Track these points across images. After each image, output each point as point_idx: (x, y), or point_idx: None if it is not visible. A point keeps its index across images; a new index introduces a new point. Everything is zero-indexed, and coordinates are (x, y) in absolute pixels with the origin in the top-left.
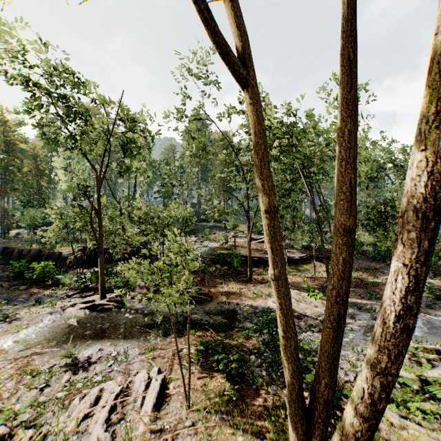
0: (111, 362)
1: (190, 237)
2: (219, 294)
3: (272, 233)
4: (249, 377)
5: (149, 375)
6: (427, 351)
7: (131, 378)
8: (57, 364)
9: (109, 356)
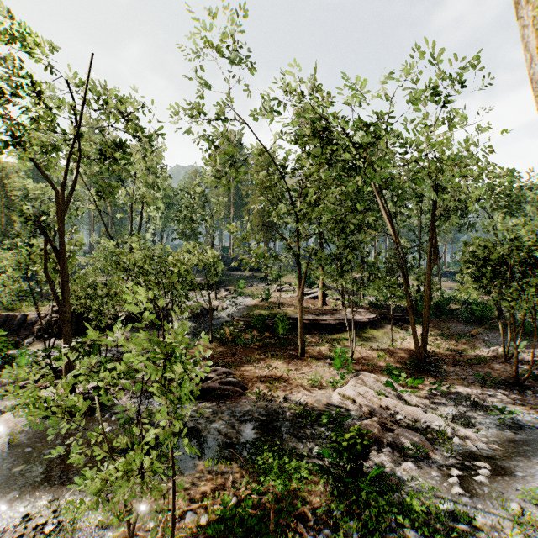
0: None
1: (219, 291)
2: (257, 380)
3: None
4: None
5: None
6: None
7: None
8: None
9: (39, 535)
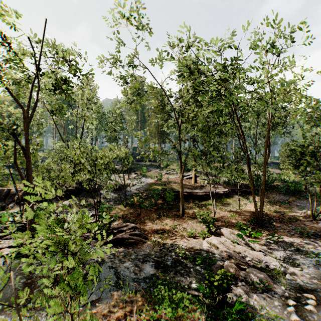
0: None
1: (130, 174)
2: (153, 232)
3: None
4: None
5: None
6: None
7: None
8: None
9: None
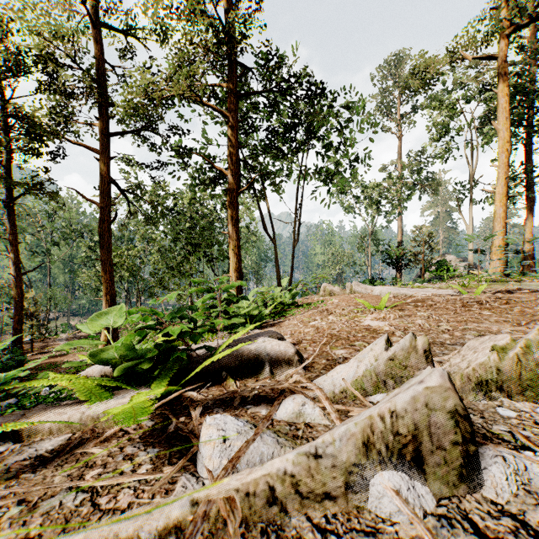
0: None
1: None
2: None
3: None
4: None
5: None
6: None
7: None
8: None
9: None
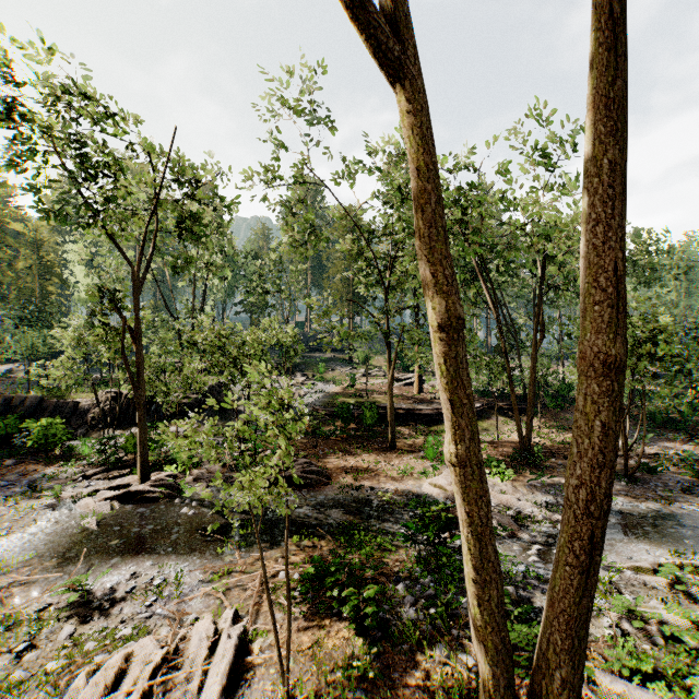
0: (151, 599)
1: (294, 376)
2: (341, 472)
3: (452, 370)
4: (395, 627)
5: (217, 627)
6: (698, 571)
7: (186, 630)
8: (54, 603)
9: (149, 587)
